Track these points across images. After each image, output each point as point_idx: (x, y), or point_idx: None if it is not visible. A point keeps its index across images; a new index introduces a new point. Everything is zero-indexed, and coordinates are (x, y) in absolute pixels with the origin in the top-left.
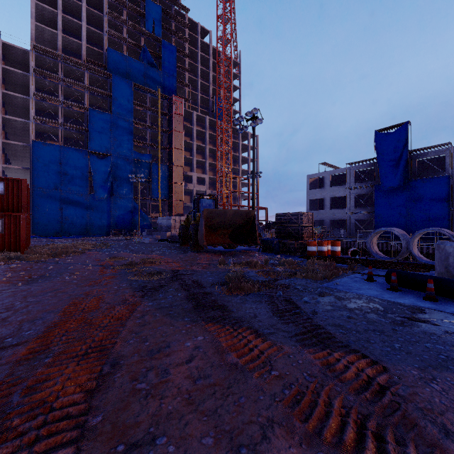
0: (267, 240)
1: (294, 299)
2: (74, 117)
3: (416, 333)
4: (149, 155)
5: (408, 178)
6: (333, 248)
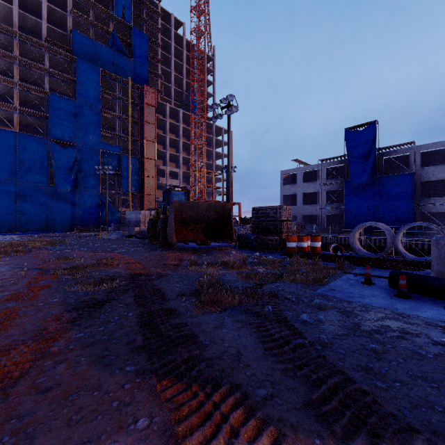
0: (243, 235)
1: (288, 315)
2: (33, 102)
3: None
4: (118, 147)
5: (376, 175)
6: (313, 244)
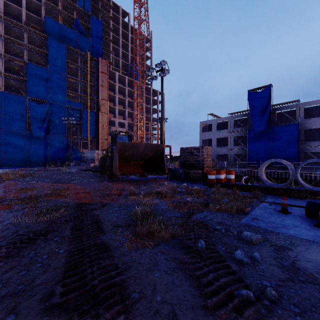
0: (173, 169)
1: (221, 250)
2: (15, 69)
3: None
4: (80, 103)
5: (271, 124)
6: (228, 176)
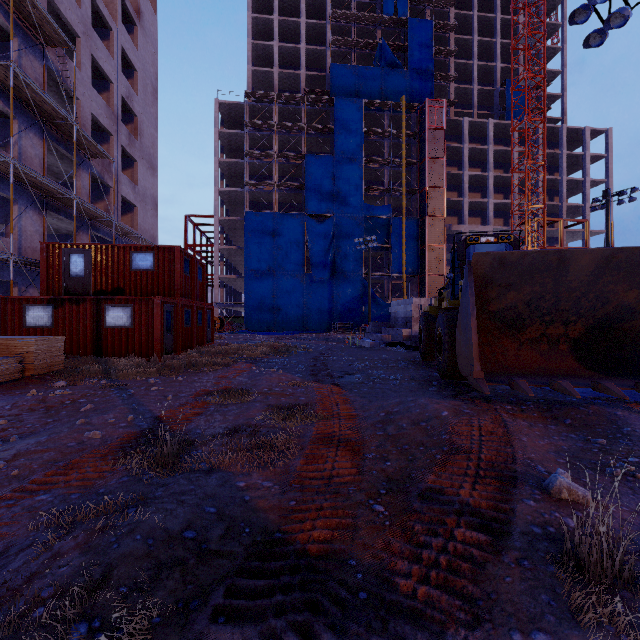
0: None
1: None
2: (291, 174)
3: None
4: (387, 207)
5: None
6: None
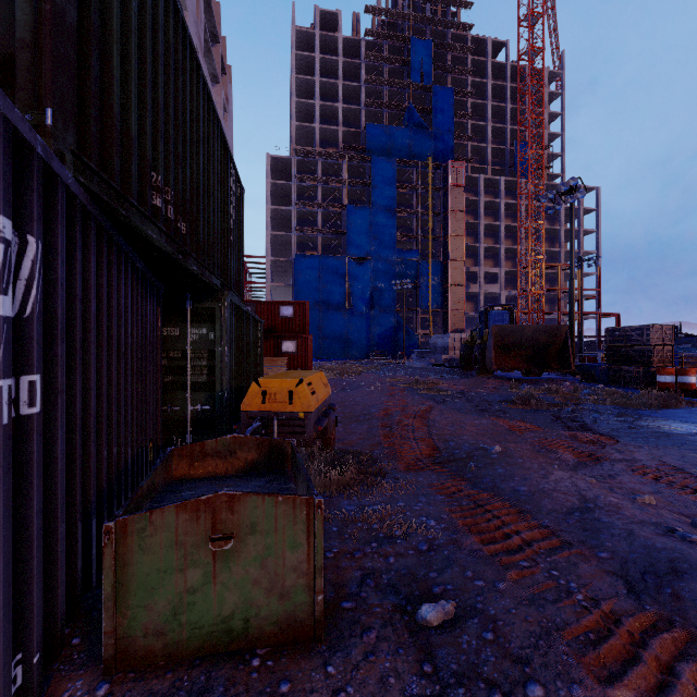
0: (587, 365)
1: (584, 416)
2: (331, 219)
3: (689, 439)
4: (416, 251)
5: None
6: None
